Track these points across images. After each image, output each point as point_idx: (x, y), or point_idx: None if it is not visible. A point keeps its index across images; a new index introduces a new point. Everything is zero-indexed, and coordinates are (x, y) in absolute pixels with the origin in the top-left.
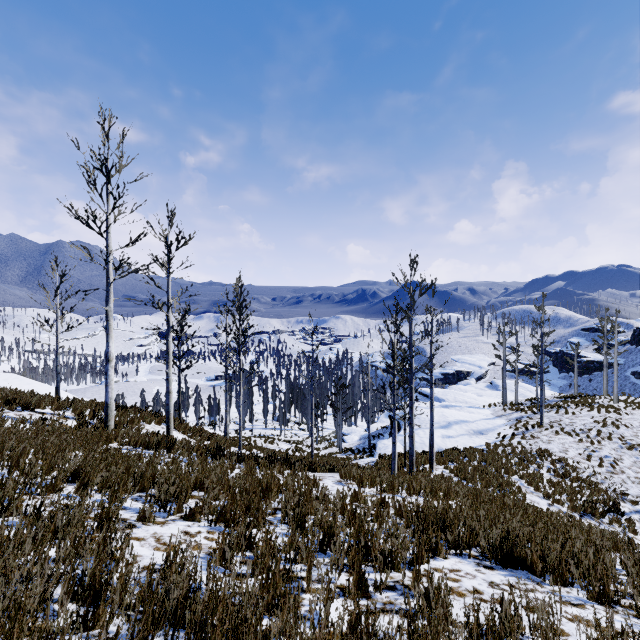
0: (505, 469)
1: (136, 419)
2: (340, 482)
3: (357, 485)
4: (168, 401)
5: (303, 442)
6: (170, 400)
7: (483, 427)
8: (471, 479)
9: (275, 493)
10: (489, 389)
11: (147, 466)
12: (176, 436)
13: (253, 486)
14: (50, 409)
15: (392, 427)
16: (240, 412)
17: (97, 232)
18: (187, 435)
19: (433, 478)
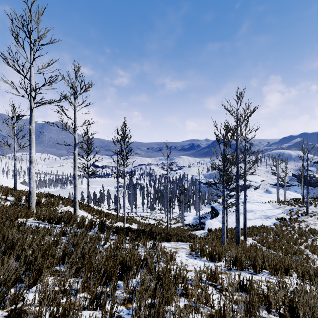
0: (293, 241)
1: (55, 203)
2: (192, 255)
3: (207, 259)
4: (74, 191)
5: (162, 220)
6: (76, 191)
7: (269, 214)
8: (274, 248)
9: (134, 271)
10: (265, 193)
11: (18, 240)
12: (83, 214)
13: (112, 264)
14: (1, 195)
15: (212, 213)
16: (124, 201)
17: (23, 75)
18: (91, 214)
19: (274, 256)
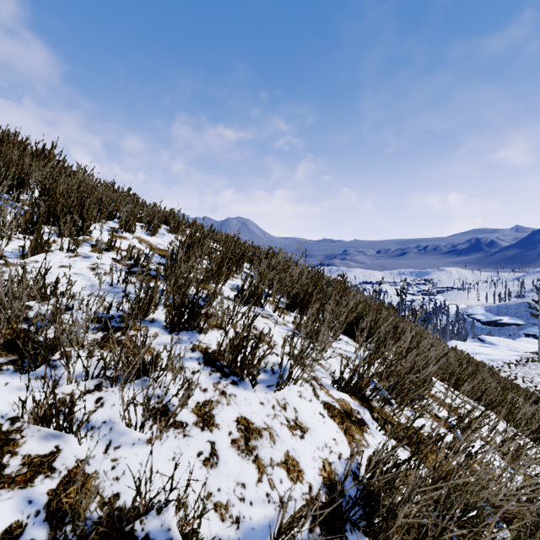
0: None
1: None
2: None
3: None
4: None
5: None
6: None
7: (496, 358)
8: None
9: None
10: None
11: None
12: None
13: None
14: None
15: None
16: None
17: None
18: None
19: None
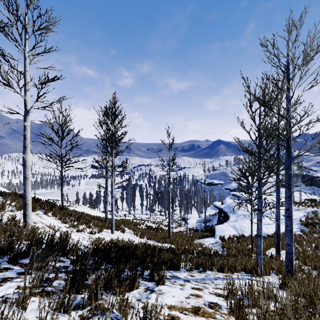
0: None
1: None
2: None
3: None
4: (24, 187)
5: (162, 222)
6: (27, 186)
7: None
8: None
9: None
10: (274, 193)
11: None
12: (46, 222)
13: None
14: None
15: (219, 215)
16: (112, 202)
17: None
18: (61, 221)
19: None
